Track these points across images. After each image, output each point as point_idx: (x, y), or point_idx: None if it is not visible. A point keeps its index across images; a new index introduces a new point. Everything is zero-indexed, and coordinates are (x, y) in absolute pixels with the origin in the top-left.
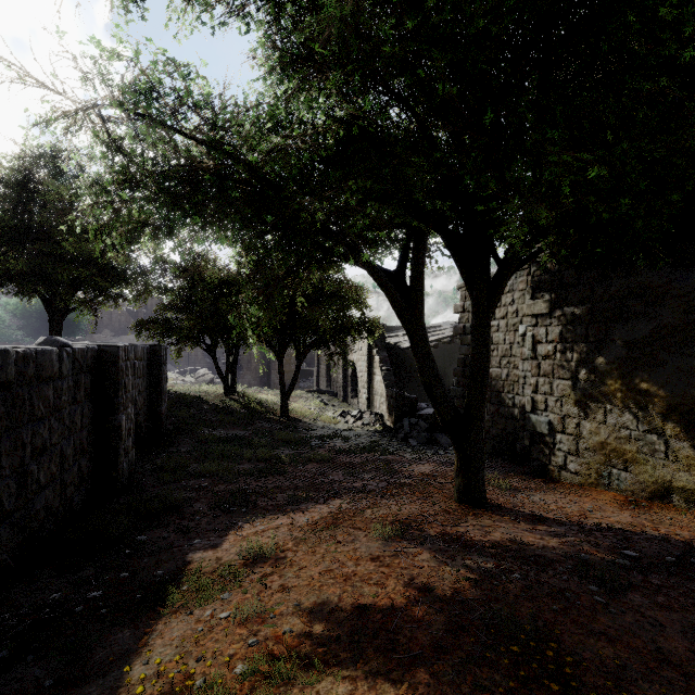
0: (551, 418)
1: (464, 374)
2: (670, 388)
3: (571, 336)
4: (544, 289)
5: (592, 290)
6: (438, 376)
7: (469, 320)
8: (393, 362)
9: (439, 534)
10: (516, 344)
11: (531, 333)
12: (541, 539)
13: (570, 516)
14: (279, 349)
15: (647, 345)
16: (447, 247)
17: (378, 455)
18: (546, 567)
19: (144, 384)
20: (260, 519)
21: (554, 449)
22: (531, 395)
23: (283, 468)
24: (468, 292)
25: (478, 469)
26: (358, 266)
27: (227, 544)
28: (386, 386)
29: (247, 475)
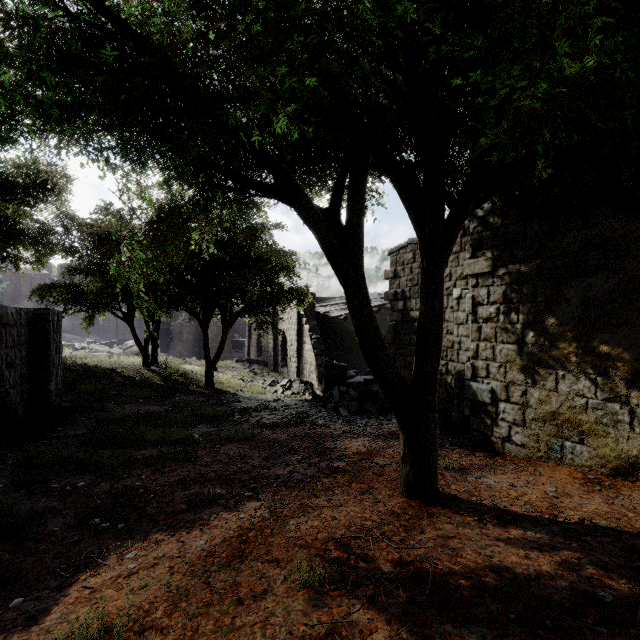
0: (493, 386)
1: (395, 340)
2: (637, 350)
3: (517, 295)
4: (486, 246)
5: (541, 244)
6: (380, 339)
7: (400, 286)
8: (323, 331)
9: (394, 569)
10: (449, 309)
11: (471, 295)
12: (527, 557)
13: (541, 508)
14: (204, 316)
15: (608, 303)
16: (392, 178)
17: (307, 429)
18: (574, 638)
19: (22, 356)
20: (138, 542)
21: (497, 419)
22: (471, 361)
23: (193, 453)
24: (417, 235)
25: (430, 454)
26: (281, 200)
27: (57, 613)
28: (315, 354)
29: (145, 465)
